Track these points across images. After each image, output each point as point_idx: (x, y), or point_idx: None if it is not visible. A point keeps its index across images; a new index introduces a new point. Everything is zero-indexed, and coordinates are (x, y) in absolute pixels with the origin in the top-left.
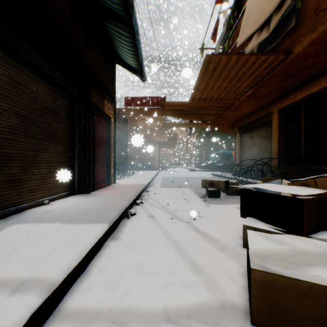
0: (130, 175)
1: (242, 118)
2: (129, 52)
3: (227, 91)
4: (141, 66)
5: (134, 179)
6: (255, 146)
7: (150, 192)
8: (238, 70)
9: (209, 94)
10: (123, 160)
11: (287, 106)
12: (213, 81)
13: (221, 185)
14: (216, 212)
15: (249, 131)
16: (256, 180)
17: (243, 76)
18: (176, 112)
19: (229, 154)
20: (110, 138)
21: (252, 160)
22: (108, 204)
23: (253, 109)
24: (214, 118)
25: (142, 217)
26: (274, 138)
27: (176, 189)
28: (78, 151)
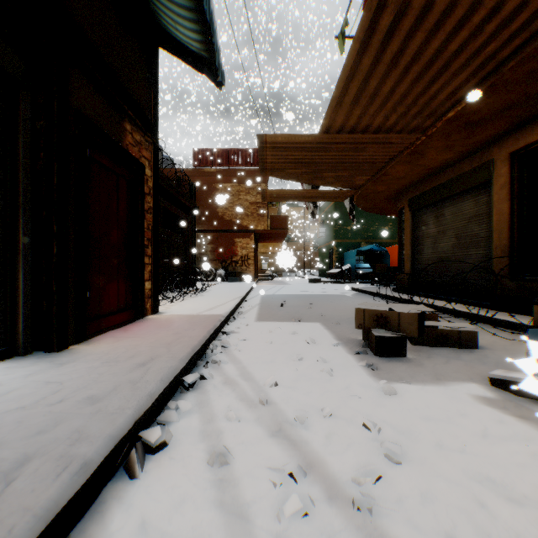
0: (197, 292)
1: (419, 181)
2: (179, 4)
3: (404, 109)
4: (211, 47)
5: (202, 302)
6: (448, 234)
7: (232, 337)
8: (448, 39)
9: (364, 117)
10: (187, 262)
11: (535, 144)
12: (381, 75)
13: (408, 325)
14: (432, 429)
15: (433, 206)
16: (456, 303)
17: (455, 59)
18: (288, 165)
19: (379, 252)
20: (142, 212)
21: (440, 262)
22: (73, 407)
23: (447, 158)
24: (363, 180)
25: (184, 466)
26: (497, 215)
27: (291, 326)
28: (29, 236)
